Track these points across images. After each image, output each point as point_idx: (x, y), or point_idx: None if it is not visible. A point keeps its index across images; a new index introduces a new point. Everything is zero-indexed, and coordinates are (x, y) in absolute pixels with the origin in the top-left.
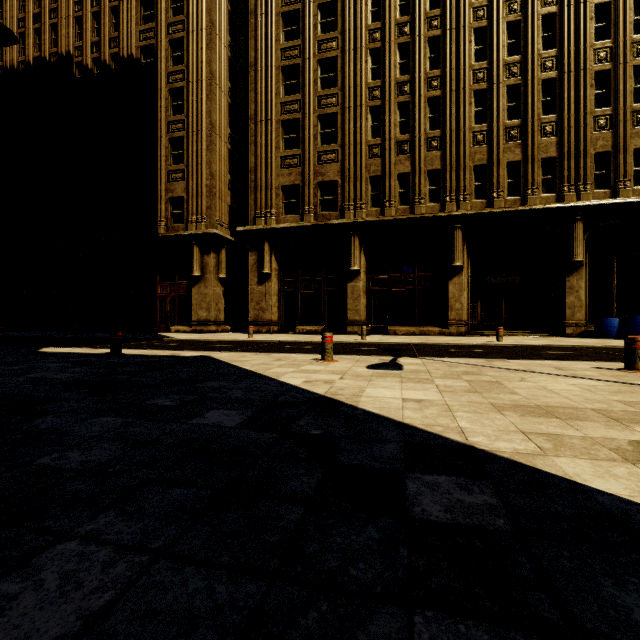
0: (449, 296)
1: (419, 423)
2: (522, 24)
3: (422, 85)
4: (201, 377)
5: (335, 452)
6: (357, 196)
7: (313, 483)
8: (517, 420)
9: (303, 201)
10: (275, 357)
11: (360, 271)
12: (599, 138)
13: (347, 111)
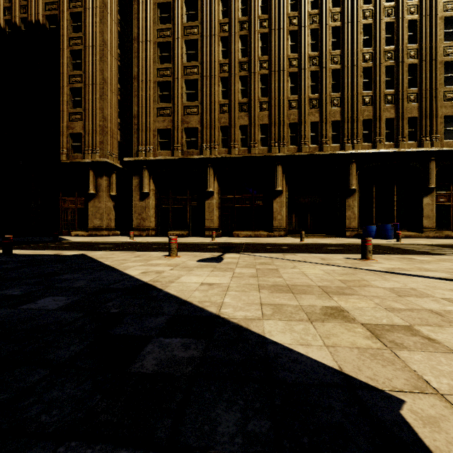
0: (274, 210)
1: (197, 300)
2: (319, 31)
3: (256, 65)
4: (63, 271)
5: (115, 325)
6: (212, 139)
7: (76, 350)
8: (265, 295)
9: (173, 141)
10: (136, 254)
11: (214, 192)
12: (365, 110)
13: (205, 79)
